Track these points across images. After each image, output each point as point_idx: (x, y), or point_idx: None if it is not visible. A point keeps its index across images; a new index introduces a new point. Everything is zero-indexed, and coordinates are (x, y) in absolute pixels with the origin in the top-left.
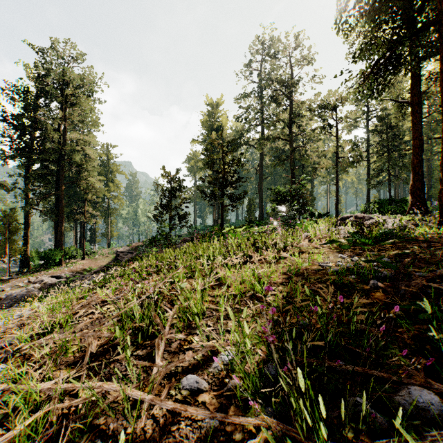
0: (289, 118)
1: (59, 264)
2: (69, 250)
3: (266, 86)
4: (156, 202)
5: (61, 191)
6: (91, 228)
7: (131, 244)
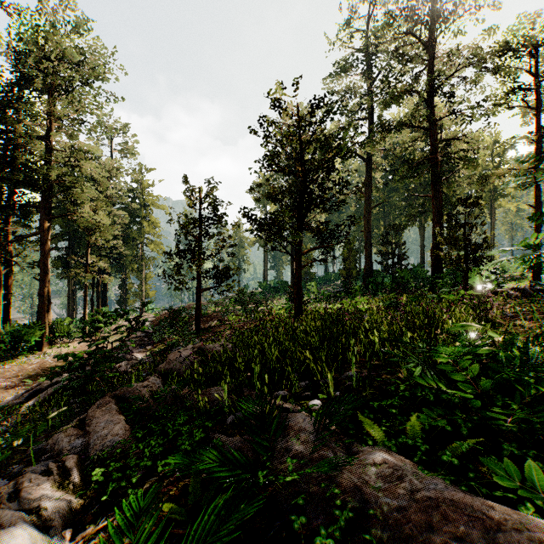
0: (428, 86)
1: (38, 349)
2: (61, 324)
3: (386, 24)
4: (176, 246)
5: (44, 231)
6: (121, 285)
7: (159, 313)
